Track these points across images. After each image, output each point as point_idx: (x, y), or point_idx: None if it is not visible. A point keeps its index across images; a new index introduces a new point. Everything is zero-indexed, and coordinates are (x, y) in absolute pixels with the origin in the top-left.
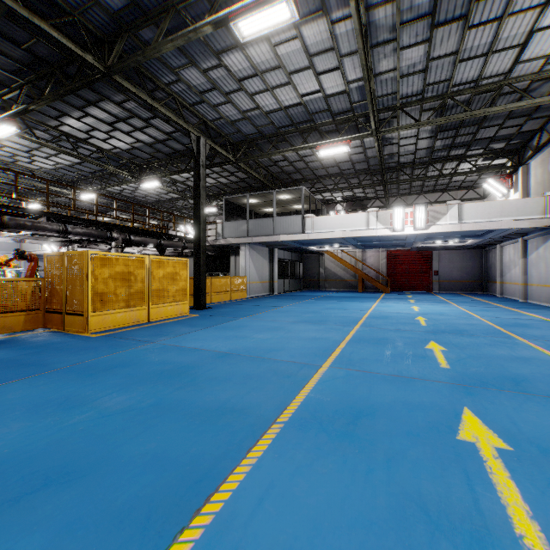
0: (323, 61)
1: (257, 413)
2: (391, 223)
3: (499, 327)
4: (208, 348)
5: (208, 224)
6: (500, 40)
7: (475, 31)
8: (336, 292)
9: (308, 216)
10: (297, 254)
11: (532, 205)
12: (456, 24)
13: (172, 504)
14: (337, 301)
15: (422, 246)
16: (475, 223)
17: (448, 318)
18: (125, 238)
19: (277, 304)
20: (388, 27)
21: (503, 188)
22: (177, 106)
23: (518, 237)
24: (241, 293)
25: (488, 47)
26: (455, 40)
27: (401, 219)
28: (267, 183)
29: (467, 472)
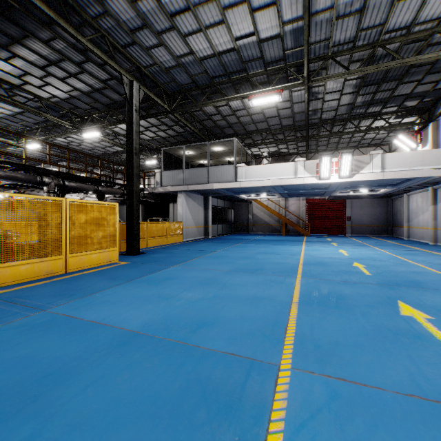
0: None
1: None
2: (317, 172)
3: None
4: (113, 321)
5: (151, 176)
6: None
7: None
8: (263, 235)
9: (239, 166)
10: (229, 202)
11: None
12: None
13: None
14: (267, 244)
15: (339, 195)
16: (397, 172)
17: (385, 264)
18: (58, 183)
19: (210, 248)
20: None
21: (412, 143)
22: (107, 45)
23: (428, 186)
24: (177, 237)
25: None
26: None
27: (328, 168)
28: (202, 136)
29: None
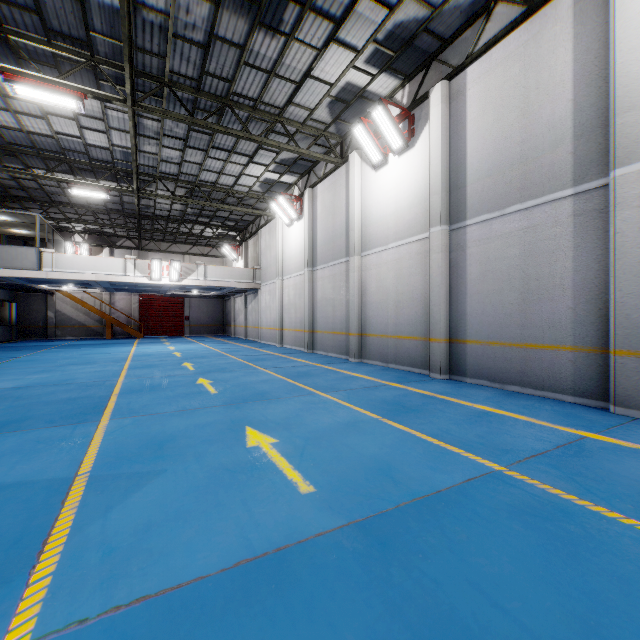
0: (90, 122)
1: (98, 395)
2: (149, 273)
3: (225, 353)
4: None
5: None
6: (226, 170)
7: (212, 159)
8: (77, 340)
9: (47, 251)
10: (9, 292)
11: (248, 273)
12: (201, 151)
13: (91, 411)
14: (88, 348)
15: (176, 293)
16: (215, 281)
17: (196, 351)
18: None
19: (5, 356)
20: (153, 131)
21: (235, 255)
22: None
23: (243, 293)
24: None
25: (220, 170)
26: (200, 158)
27: (159, 271)
28: None
29: (198, 387)
